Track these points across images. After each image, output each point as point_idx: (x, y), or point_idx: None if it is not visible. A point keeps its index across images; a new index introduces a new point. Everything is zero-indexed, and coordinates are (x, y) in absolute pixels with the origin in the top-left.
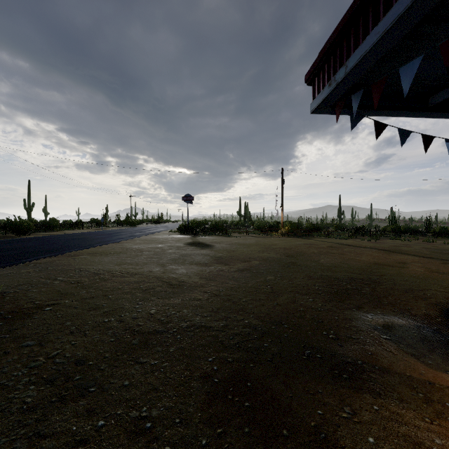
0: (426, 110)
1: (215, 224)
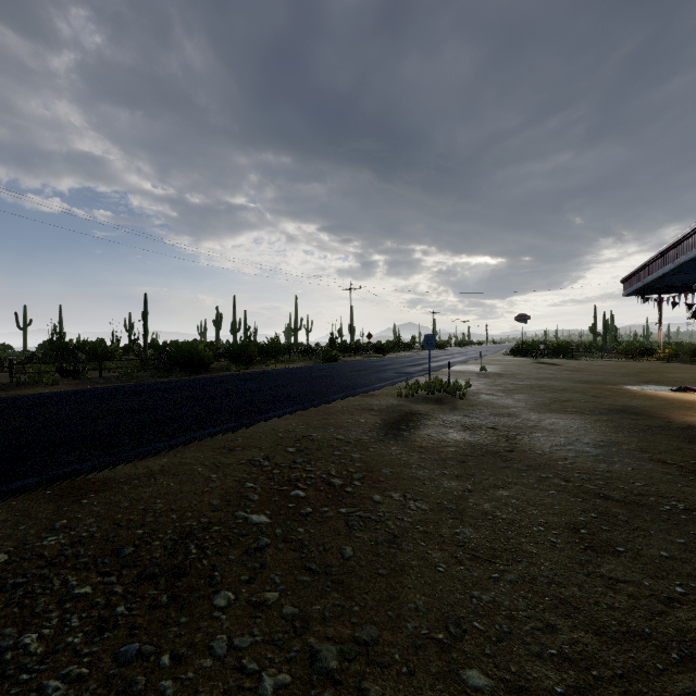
0: (690, 292)
1: (557, 347)
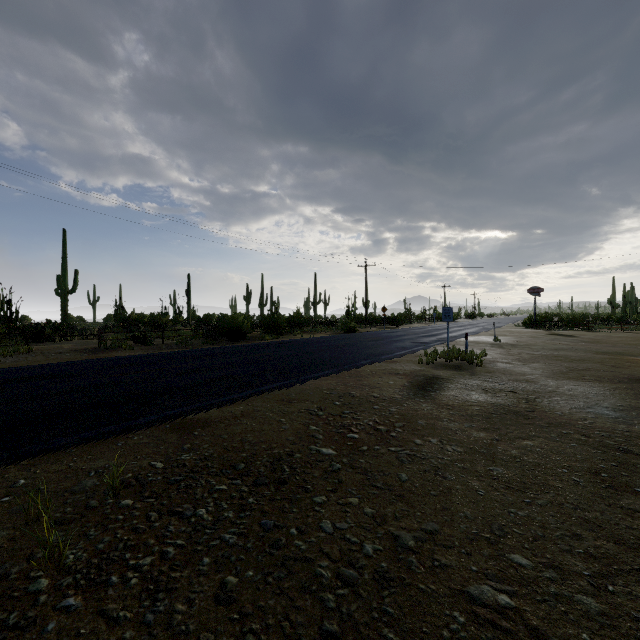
0: None
1: (572, 319)
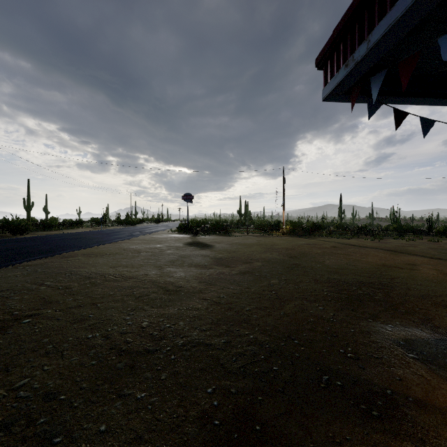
0: None
1: (215, 224)
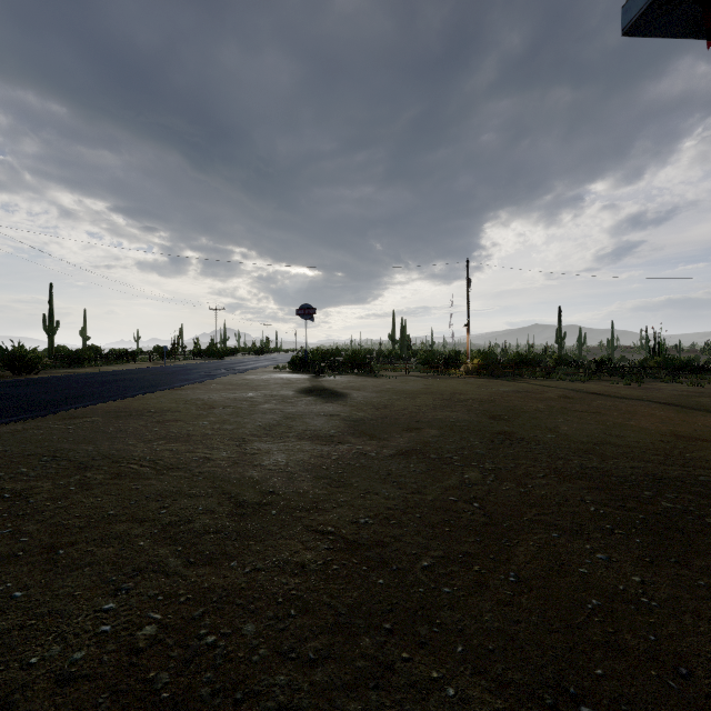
0: None
1: (353, 356)
